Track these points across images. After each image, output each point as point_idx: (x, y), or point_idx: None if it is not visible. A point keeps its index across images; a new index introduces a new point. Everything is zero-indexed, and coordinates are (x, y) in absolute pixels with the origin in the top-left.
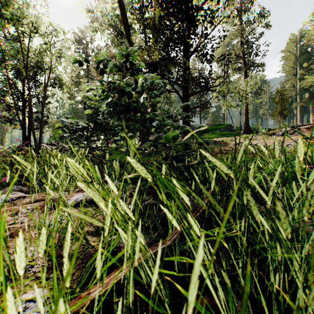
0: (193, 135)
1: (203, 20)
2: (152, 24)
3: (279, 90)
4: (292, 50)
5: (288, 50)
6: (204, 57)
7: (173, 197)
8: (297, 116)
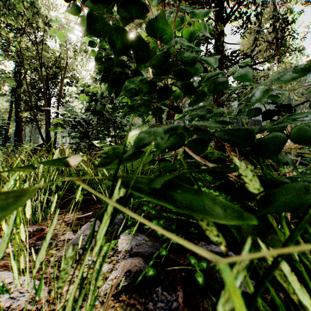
0: None
1: None
2: None
3: None
4: None
5: None
6: (247, 18)
7: None
8: None
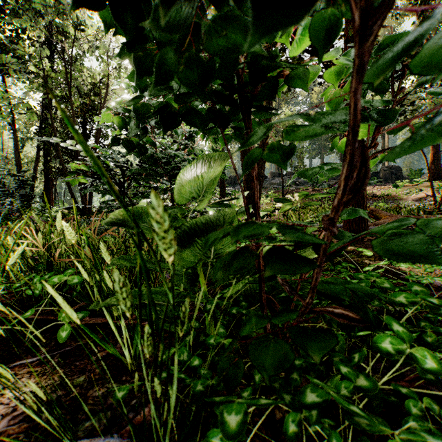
0: None
1: None
2: None
3: None
4: None
5: None
6: None
7: None
8: None
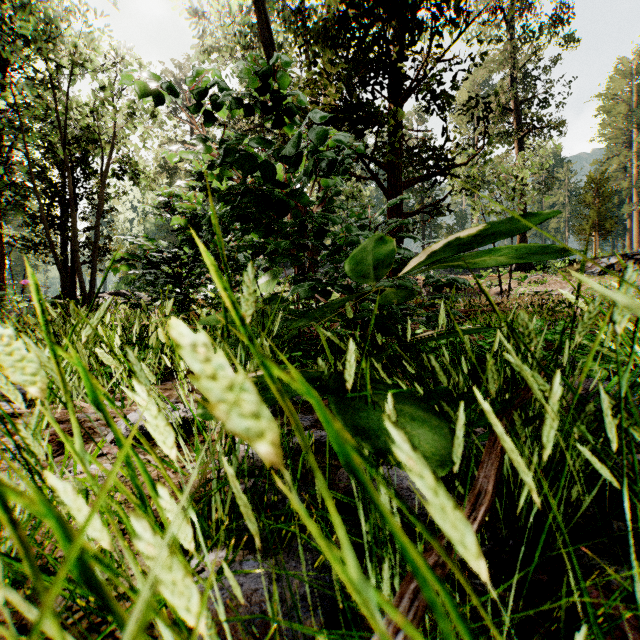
0: (430, 258)
1: (435, 15)
2: (321, 27)
3: (595, 178)
4: (620, 93)
5: (612, 93)
6: (436, 99)
7: (404, 547)
8: (632, 232)
